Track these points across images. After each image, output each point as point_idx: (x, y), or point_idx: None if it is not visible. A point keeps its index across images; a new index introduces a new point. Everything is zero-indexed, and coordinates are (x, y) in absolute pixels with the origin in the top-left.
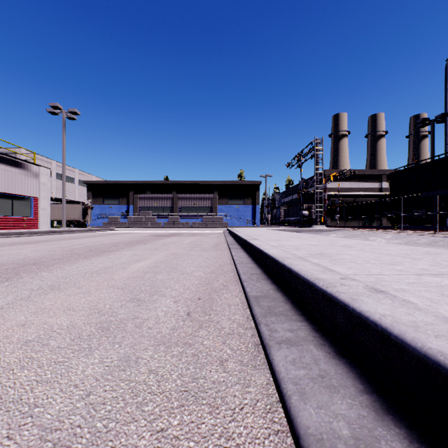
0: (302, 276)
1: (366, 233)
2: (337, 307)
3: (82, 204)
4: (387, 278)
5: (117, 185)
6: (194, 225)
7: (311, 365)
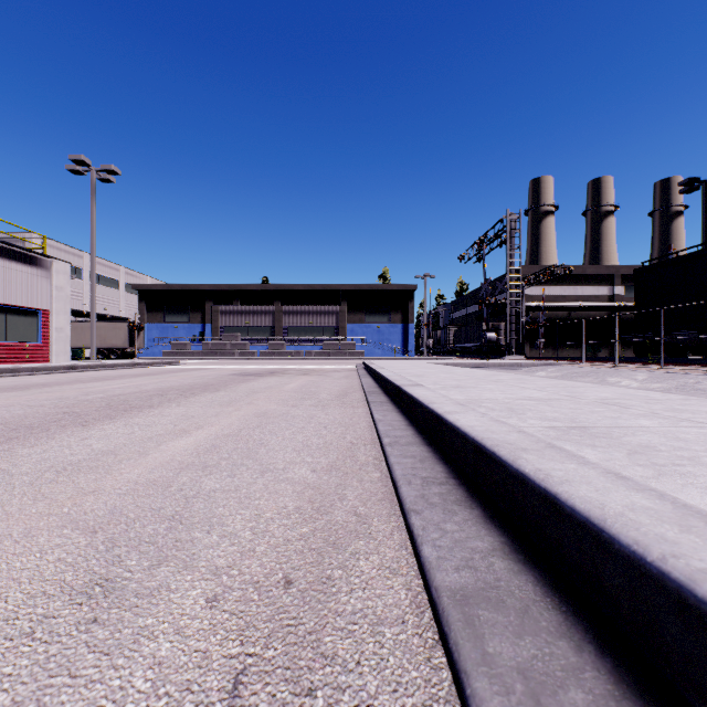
0: (630, 547)
1: (599, 370)
2: None
3: (128, 321)
4: None
5: (186, 291)
6: (309, 355)
7: None
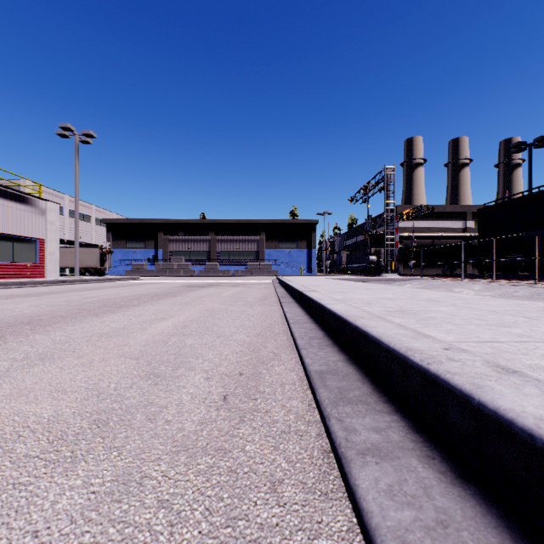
0: (386, 344)
1: (449, 283)
2: (449, 397)
3: (100, 247)
4: (507, 347)
5: (142, 224)
6: (236, 273)
7: (421, 500)
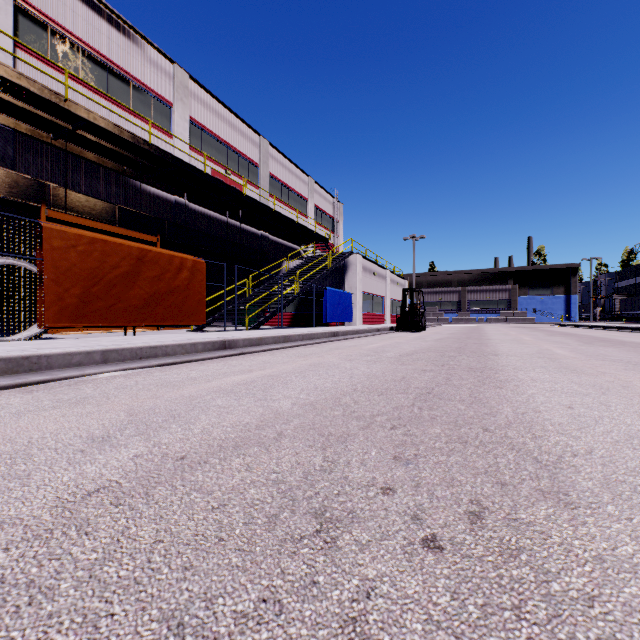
0: None
1: None
2: None
3: None
4: None
5: None
6: (489, 321)
7: None
